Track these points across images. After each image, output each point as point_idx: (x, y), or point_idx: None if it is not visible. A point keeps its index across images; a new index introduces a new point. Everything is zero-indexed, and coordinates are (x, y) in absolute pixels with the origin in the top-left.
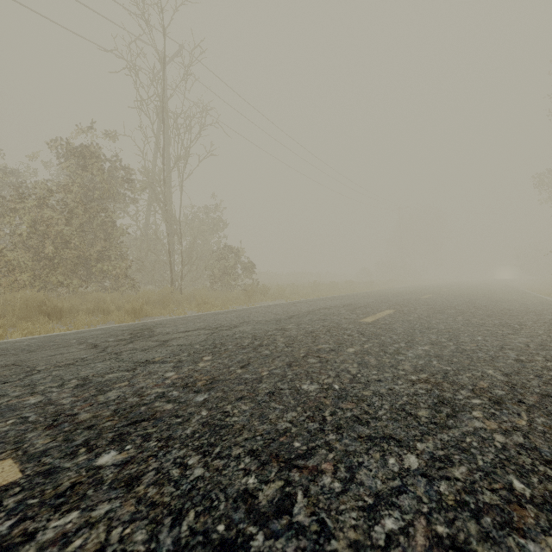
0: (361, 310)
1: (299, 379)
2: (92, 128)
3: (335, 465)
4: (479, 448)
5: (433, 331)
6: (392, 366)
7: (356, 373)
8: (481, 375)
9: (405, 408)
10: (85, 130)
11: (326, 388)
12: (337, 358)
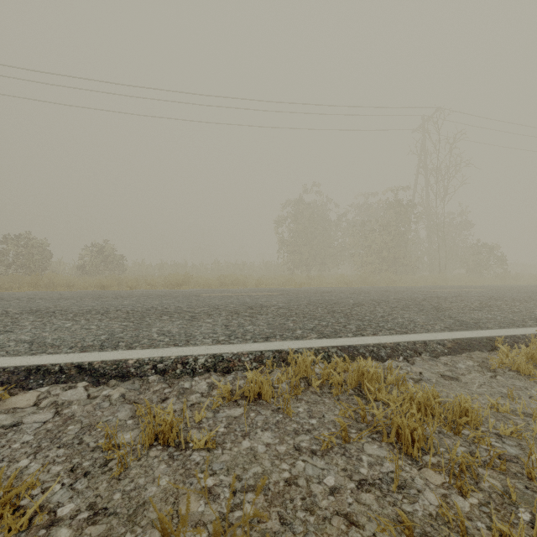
0: None
1: None
2: (397, 189)
3: None
4: None
5: None
6: None
7: None
8: None
9: None
10: (389, 189)
11: None
12: None
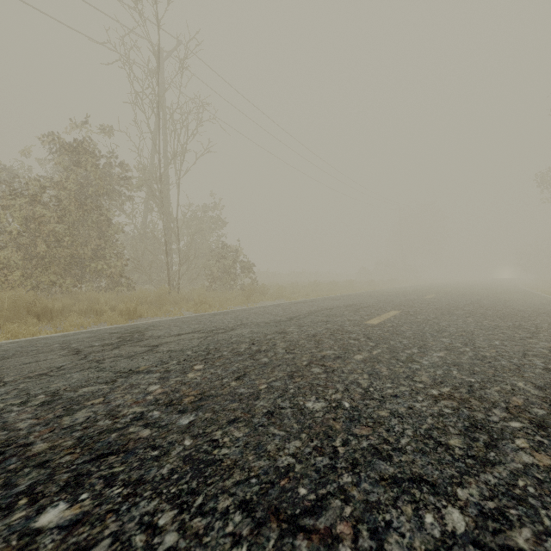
0: (365, 310)
1: (303, 395)
2: (86, 122)
3: (354, 526)
4: (539, 497)
5: (445, 335)
6: (407, 378)
7: (368, 387)
8: (512, 389)
9: (432, 434)
10: (80, 126)
11: (334, 406)
12: (344, 367)
